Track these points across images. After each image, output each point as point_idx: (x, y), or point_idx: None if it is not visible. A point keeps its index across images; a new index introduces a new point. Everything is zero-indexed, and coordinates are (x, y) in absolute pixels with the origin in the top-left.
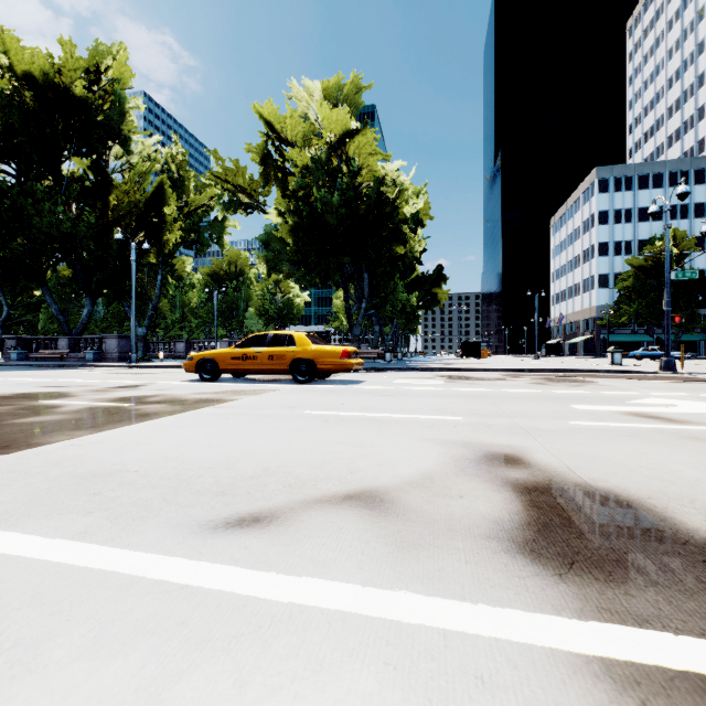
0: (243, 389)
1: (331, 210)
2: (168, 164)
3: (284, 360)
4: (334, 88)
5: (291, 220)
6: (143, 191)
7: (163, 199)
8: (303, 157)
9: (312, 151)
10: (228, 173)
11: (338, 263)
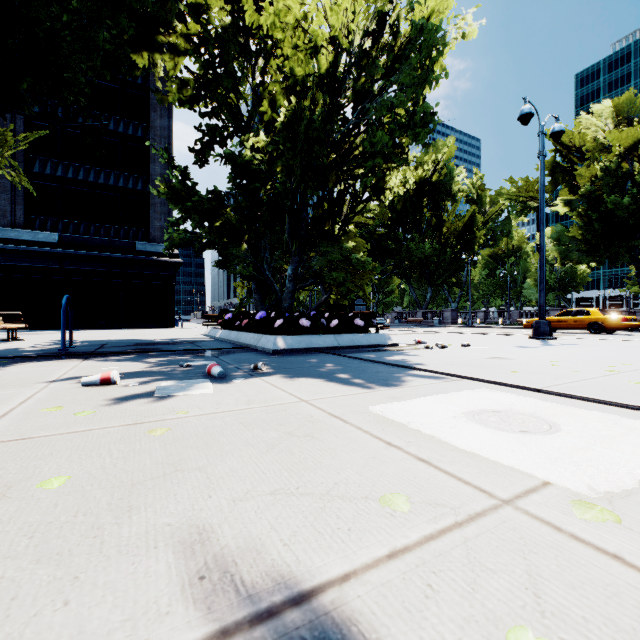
0: (563, 334)
1: (620, 208)
2: (469, 190)
3: (583, 322)
4: (625, 104)
5: (581, 222)
6: (455, 214)
7: (474, 221)
8: (592, 170)
9: (601, 164)
10: (520, 189)
11: (628, 246)
